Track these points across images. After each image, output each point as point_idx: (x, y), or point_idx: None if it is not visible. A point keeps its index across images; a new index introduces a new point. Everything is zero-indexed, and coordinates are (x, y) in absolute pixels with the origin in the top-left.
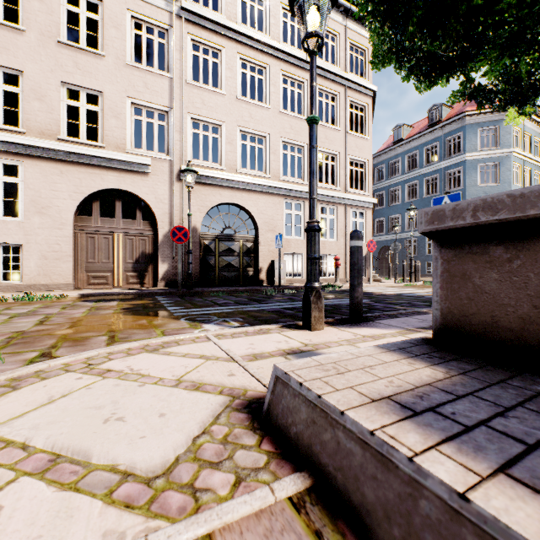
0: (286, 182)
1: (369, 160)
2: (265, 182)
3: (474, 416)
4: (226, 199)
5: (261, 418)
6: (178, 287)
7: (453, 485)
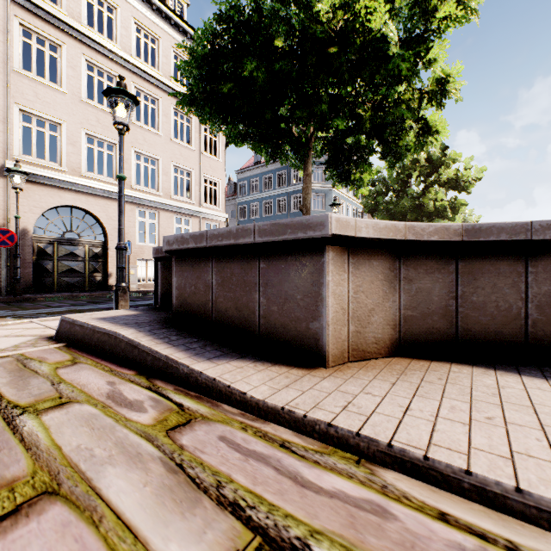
0: (139, 191)
1: (222, 180)
2: (115, 189)
3: (124, 318)
4: (68, 202)
5: (54, 338)
6: (2, 293)
7: (92, 324)
